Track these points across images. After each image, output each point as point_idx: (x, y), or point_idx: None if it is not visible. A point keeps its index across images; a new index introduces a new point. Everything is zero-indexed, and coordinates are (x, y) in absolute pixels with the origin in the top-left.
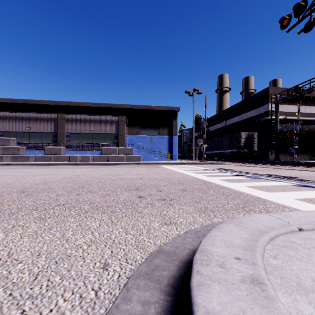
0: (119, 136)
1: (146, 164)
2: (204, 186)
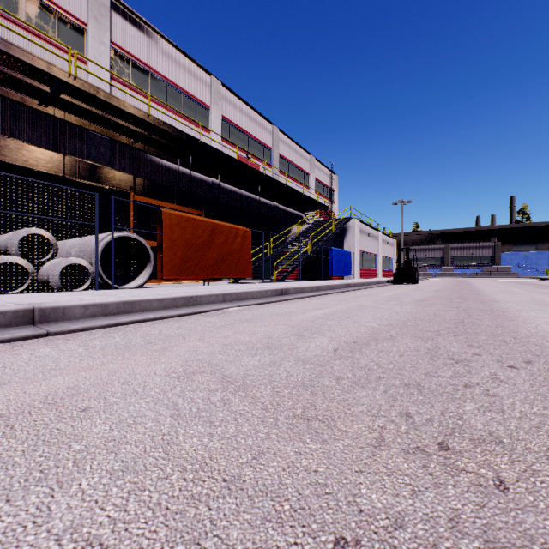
0: (495, 257)
1: (526, 278)
2: None
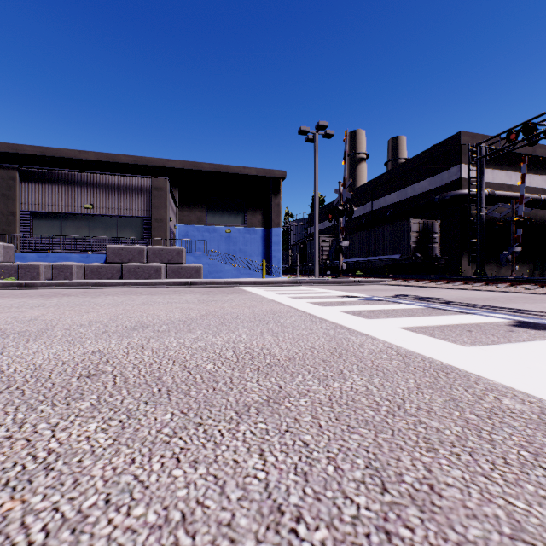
0: (153, 221)
1: (211, 285)
2: None
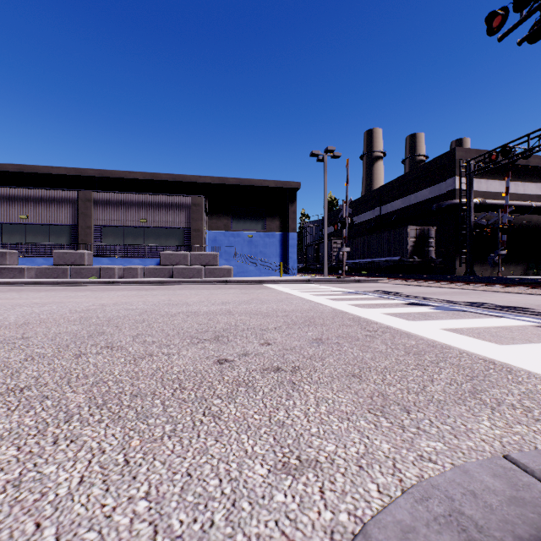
0: (192, 231)
1: (242, 283)
2: (360, 329)
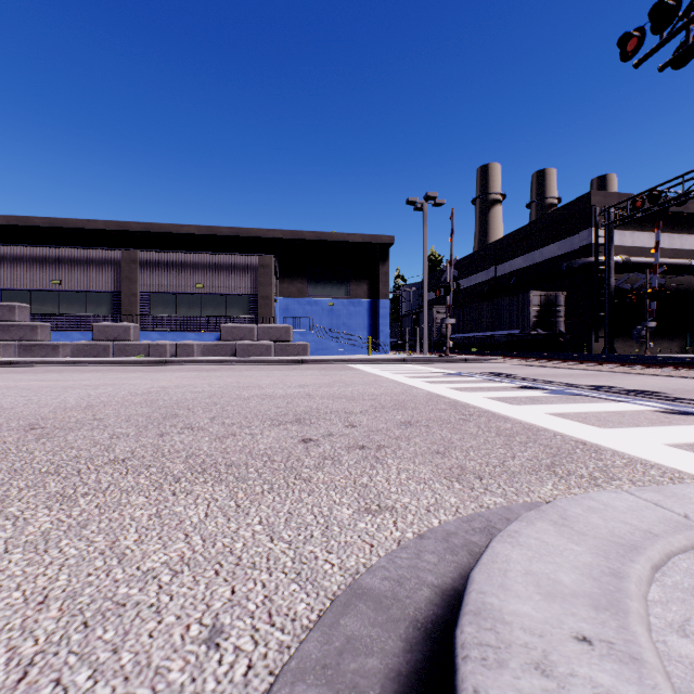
0: (259, 299)
1: (321, 363)
2: (454, 413)
